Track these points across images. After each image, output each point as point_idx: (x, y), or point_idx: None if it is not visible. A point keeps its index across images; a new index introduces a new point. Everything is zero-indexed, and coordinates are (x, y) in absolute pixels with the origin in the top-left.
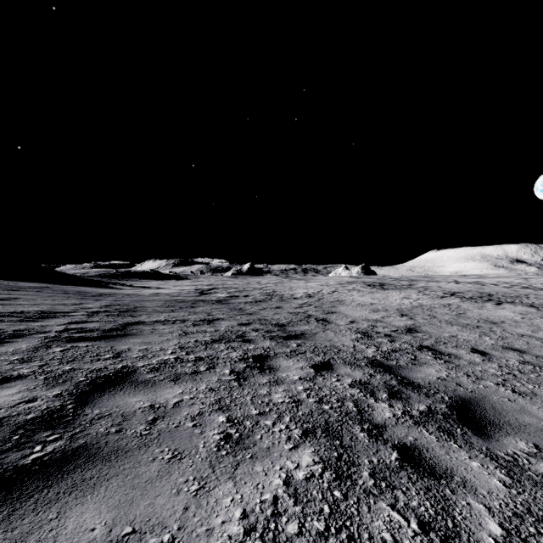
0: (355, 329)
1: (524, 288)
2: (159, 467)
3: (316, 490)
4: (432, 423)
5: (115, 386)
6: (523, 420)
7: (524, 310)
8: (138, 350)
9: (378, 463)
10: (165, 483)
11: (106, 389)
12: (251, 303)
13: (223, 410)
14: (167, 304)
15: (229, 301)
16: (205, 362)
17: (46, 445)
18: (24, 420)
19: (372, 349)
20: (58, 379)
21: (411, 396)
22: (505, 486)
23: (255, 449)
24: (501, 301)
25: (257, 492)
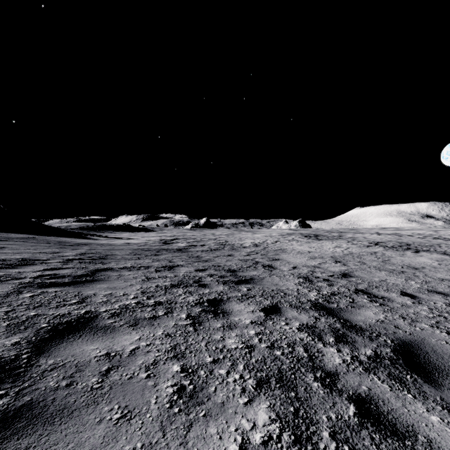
0: (297, 274)
1: (435, 238)
2: (105, 431)
3: None
4: (381, 370)
5: (75, 332)
6: None
7: (439, 257)
8: (103, 295)
9: (337, 420)
10: None
11: (65, 336)
12: (207, 251)
13: (178, 357)
14: (135, 252)
15: (188, 250)
16: (164, 307)
17: None
18: None
19: (314, 292)
20: (21, 326)
21: (356, 340)
22: None
23: (209, 404)
24: (419, 250)
25: None
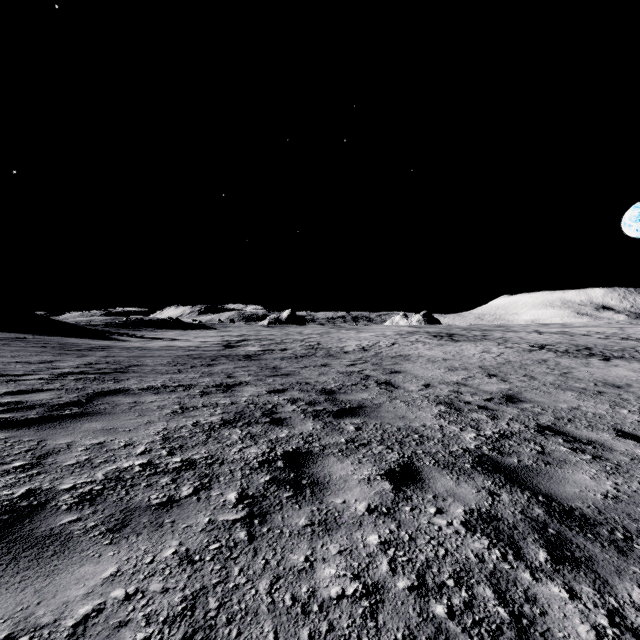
0: (433, 398)
1: (624, 339)
2: None
3: None
4: None
5: None
6: None
7: None
8: (84, 448)
9: None
10: None
11: None
12: (289, 359)
13: None
14: (176, 361)
15: (261, 357)
16: (196, 473)
17: None
18: None
19: (470, 432)
20: None
21: (593, 554)
22: None
23: None
24: (608, 356)
25: None
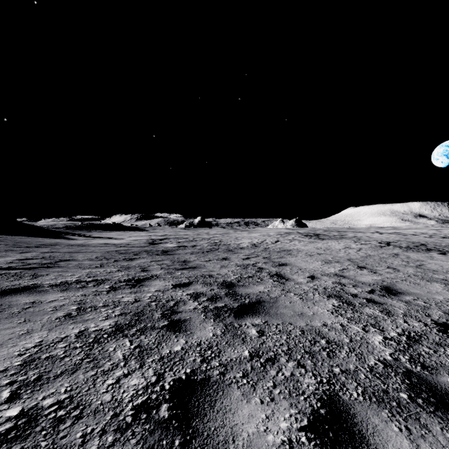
0: (322, 290)
1: (444, 237)
2: None
3: None
4: None
5: None
6: None
7: None
8: None
9: None
10: None
11: None
12: (197, 253)
13: None
14: (104, 255)
15: (175, 252)
16: None
17: None
18: None
19: (376, 334)
20: None
21: None
22: None
23: None
24: (442, 251)
25: None
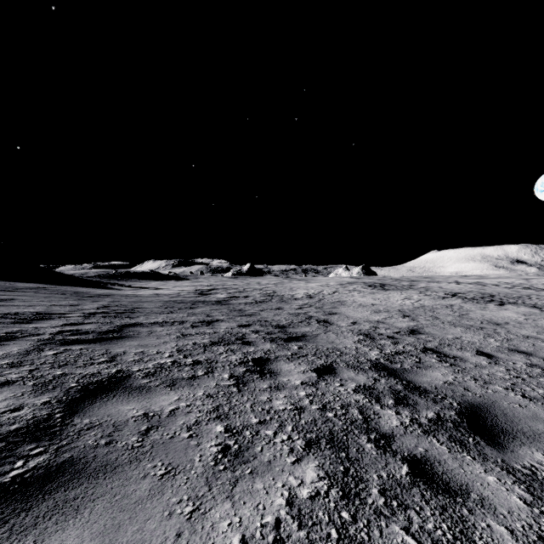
0: (357, 331)
1: (526, 288)
2: (151, 485)
3: (322, 511)
4: (442, 432)
5: (108, 392)
6: (537, 428)
7: (527, 310)
8: (134, 354)
9: (388, 478)
10: (156, 504)
11: (98, 396)
12: (251, 304)
13: (221, 418)
14: (166, 305)
15: (229, 302)
16: (203, 366)
17: (28, 460)
18: (7, 431)
19: (375, 351)
20: (48, 385)
21: (419, 402)
22: (526, 504)
23: (255, 463)
24: (504, 302)
25: (257, 514)
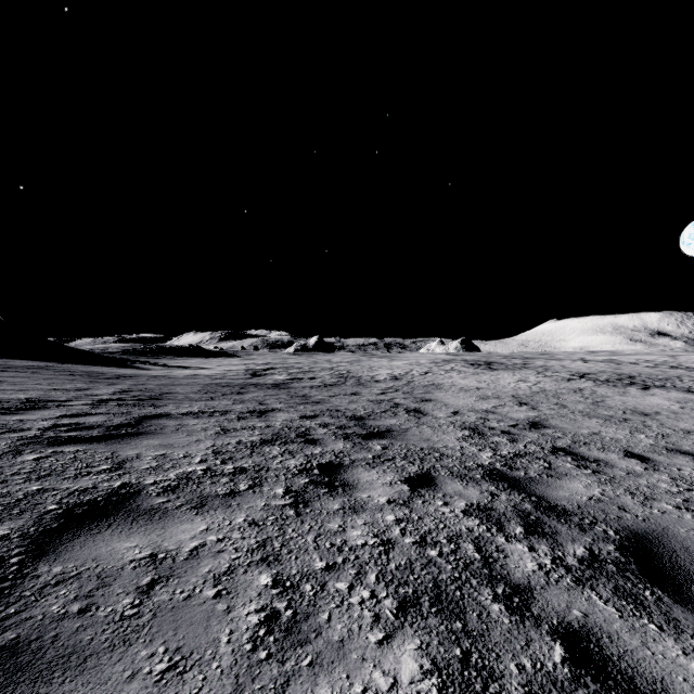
0: (459, 424)
1: (673, 367)
2: None
3: None
4: (603, 581)
5: (101, 519)
6: None
7: (681, 396)
8: (151, 458)
9: (535, 671)
10: None
11: (85, 526)
12: (319, 387)
13: (268, 562)
14: (206, 389)
15: (289, 385)
16: (248, 476)
17: None
18: None
19: (488, 452)
20: (13, 508)
21: (559, 530)
22: None
23: (319, 644)
24: (648, 385)
25: None
